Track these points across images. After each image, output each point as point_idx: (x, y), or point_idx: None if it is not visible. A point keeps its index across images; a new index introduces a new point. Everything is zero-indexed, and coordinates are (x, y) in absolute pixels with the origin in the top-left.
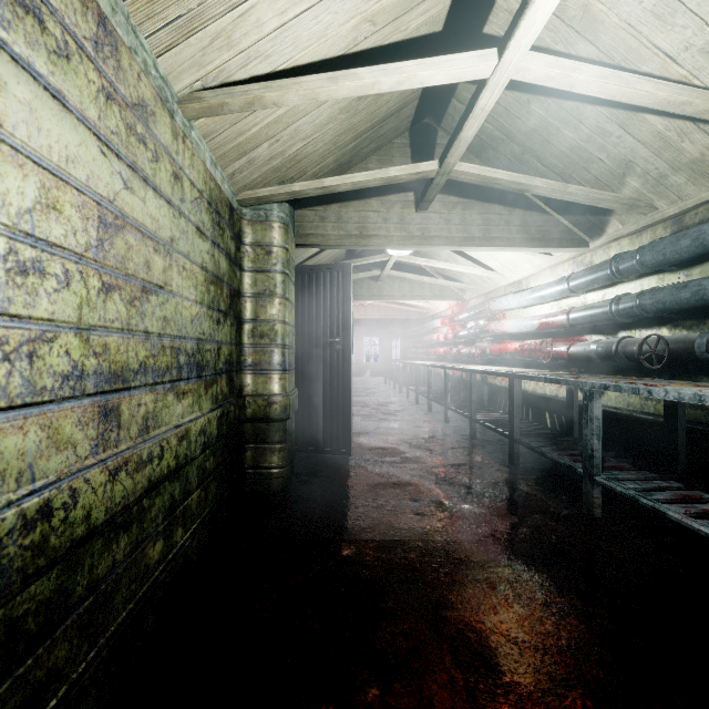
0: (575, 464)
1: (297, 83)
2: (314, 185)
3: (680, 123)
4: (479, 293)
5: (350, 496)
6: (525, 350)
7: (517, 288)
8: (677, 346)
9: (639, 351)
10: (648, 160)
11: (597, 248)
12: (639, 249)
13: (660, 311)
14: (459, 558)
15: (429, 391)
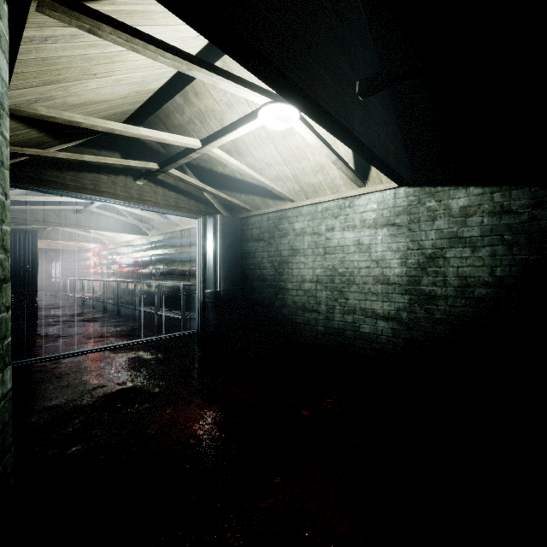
0: (133, 307)
1: (34, 198)
2: (26, 208)
3: (157, 214)
4: (113, 242)
5: (43, 328)
6: (130, 271)
7: (129, 244)
8: (161, 271)
9: (156, 272)
10: (154, 218)
11: (151, 236)
12: (156, 242)
13: (160, 261)
14: (88, 329)
15: (83, 294)
